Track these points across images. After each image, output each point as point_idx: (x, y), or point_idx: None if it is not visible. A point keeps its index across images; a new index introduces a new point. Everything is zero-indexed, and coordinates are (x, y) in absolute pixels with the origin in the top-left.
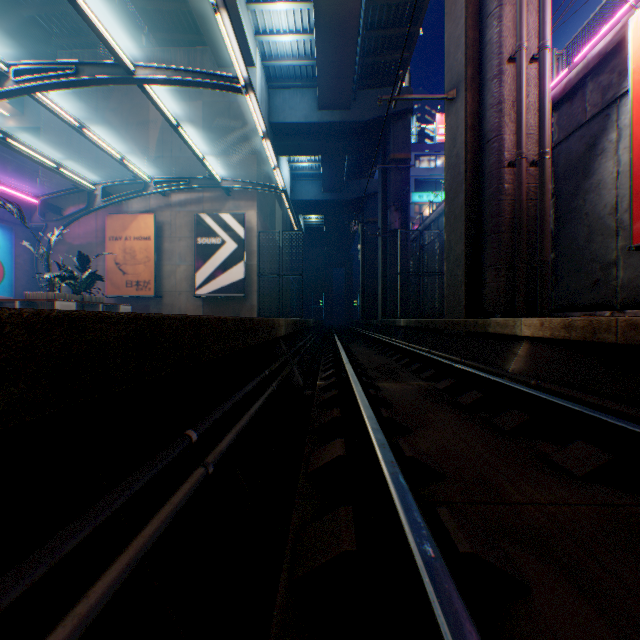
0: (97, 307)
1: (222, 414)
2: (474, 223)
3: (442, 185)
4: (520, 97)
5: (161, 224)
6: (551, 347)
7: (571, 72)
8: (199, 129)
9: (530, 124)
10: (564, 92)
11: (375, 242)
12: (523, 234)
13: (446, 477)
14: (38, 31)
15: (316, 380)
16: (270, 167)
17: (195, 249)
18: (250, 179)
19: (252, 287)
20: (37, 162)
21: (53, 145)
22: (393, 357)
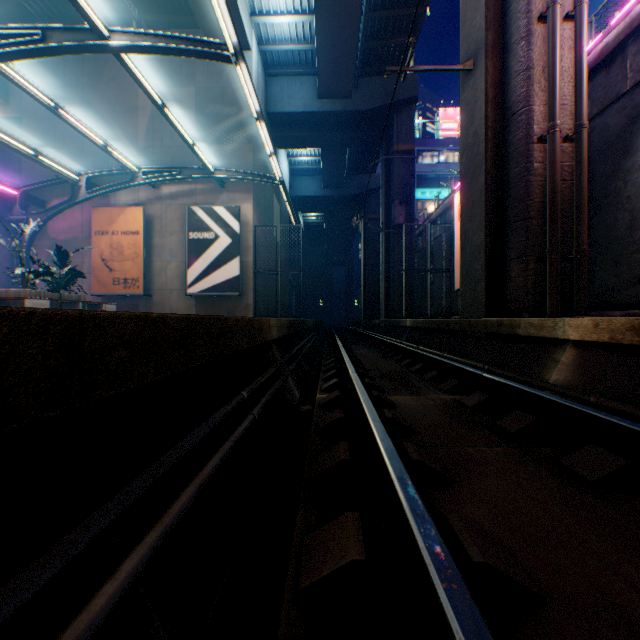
0: (76, 306)
1: (121, 510)
2: (496, 209)
3: (445, 181)
4: (553, 60)
5: (151, 218)
6: (610, 354)
7: (609, 34)
8: (191, 117)
9: (563, 93)
10: (600, 59)
11: (377, 240)
12: (557, 220)
13: (546, 601)
14: (19, 11)
15: (315, 390)
16: (267, 159)
17: (187, 244)
18: (245, 170)
19: (248, 285)
20: (12, 148)
21: (36, 134)
22: (402, 362)
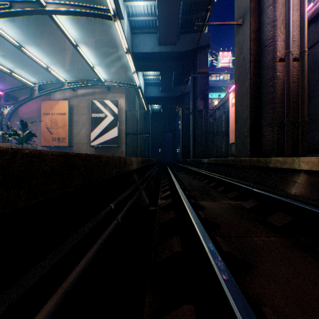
0: None
1: None
2: (255, 99)
3: (223, 89)
4: (288, 15)
5: (72, 106)
6: None
7: (317, 3)
8: (93, 54)
9: (293, 34)
10: (312, 17)
11: (188, 118)
12: (290, 103)
13: None
14: None
15: (157, 197)
16: (132, 76)
17: (90, 120)
18: (121, 81)
19: (122, 141)
20: None
21: (13, 63)
22: (204, 181)
